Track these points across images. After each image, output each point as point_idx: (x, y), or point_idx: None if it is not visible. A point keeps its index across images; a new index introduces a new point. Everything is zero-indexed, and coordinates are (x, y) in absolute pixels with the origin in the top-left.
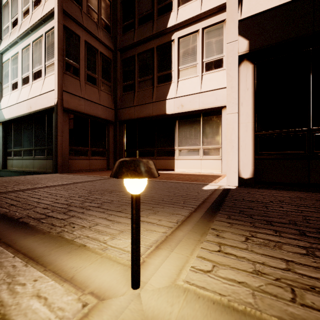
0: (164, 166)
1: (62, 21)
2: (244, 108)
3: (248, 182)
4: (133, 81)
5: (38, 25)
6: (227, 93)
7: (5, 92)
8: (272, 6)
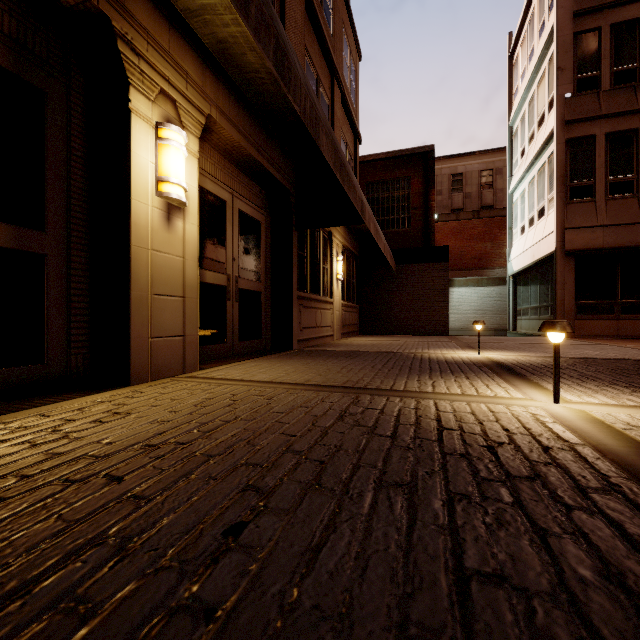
0: None
1: (562, 139)
2: None
3: None
4: None
5: (540, 151)
6: None
7: (515, 239)
8: None
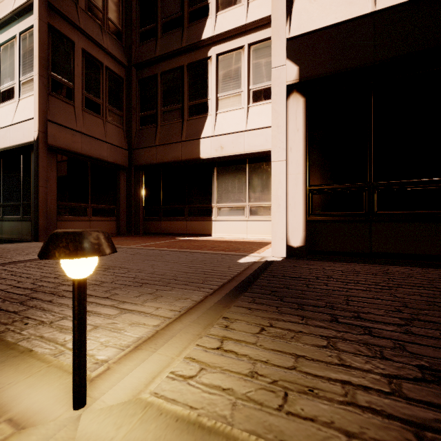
0: (198, 230)
1: (45, 18)
2: (294, 154)
3: (299, 252)
4: (155, 111)
5: (8, 20)
6: (272, 134)
7: None
8: (327, 24)
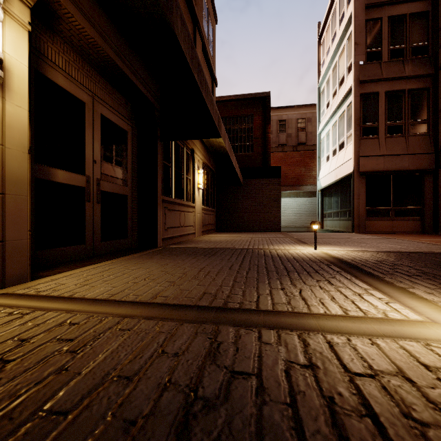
0: None
1: (358, 93)
2: None
3: None
4: None
5: (341, 102)
6: None
7: (322, 165)
8: None
